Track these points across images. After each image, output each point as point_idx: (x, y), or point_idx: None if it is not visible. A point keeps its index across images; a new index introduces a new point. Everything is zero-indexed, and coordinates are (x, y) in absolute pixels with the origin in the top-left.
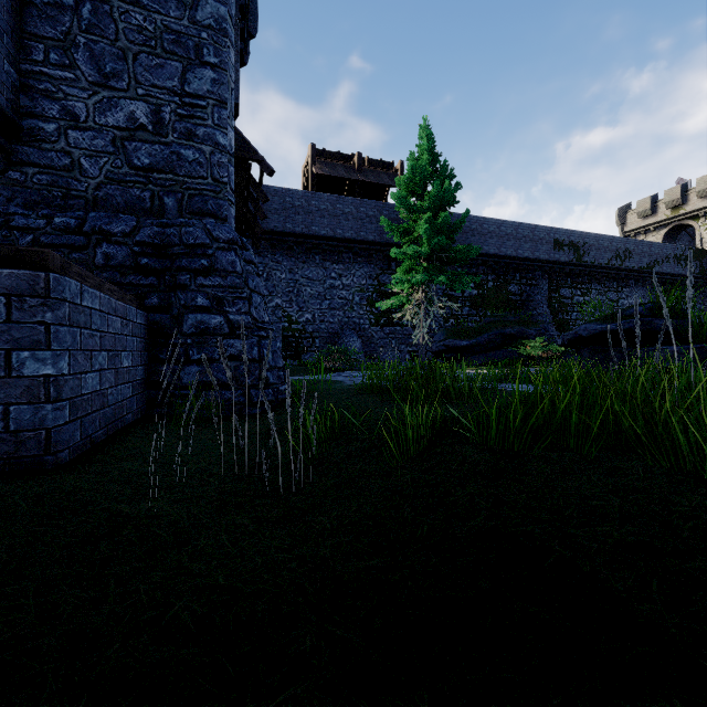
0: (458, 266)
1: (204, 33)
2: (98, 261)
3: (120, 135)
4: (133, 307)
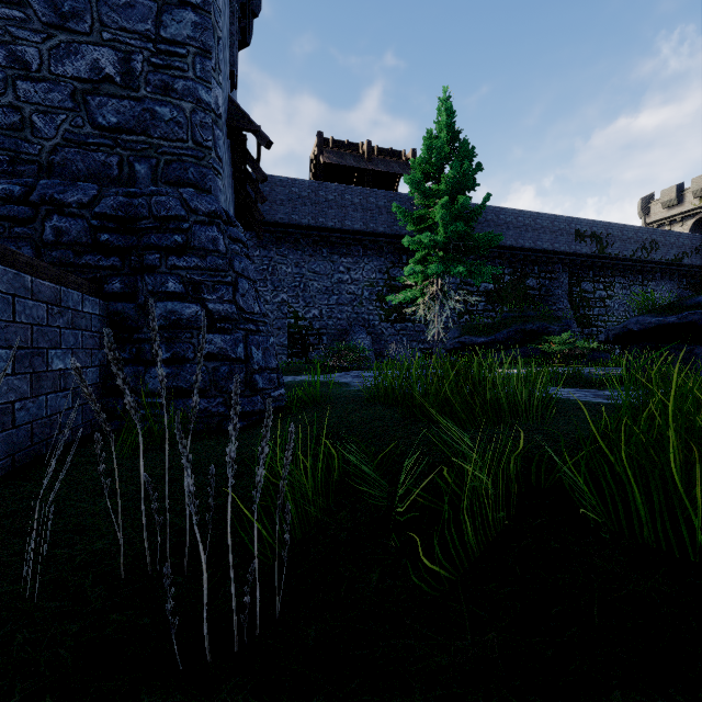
0: (473, 259)
1: None
2: (47, 237)
3: (82, 88)
4: (75, 291)
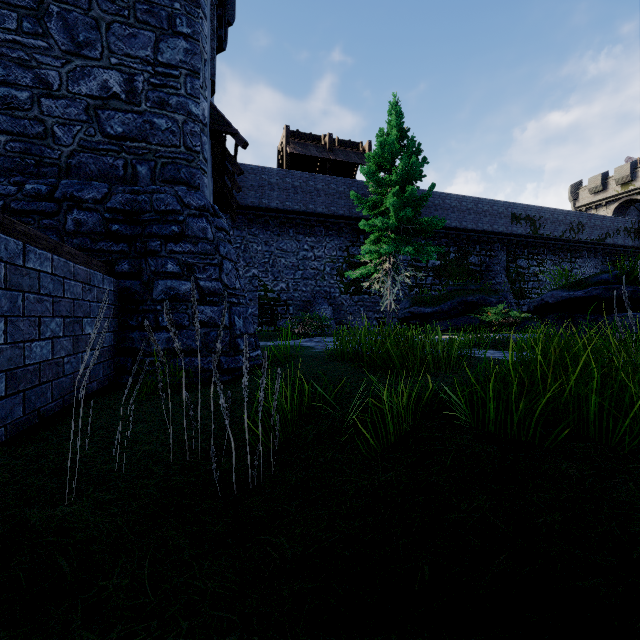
0: (422, 239)
1: (177, 4)
2: (69, 227)
3: (94, 103)
4: (98, 272)
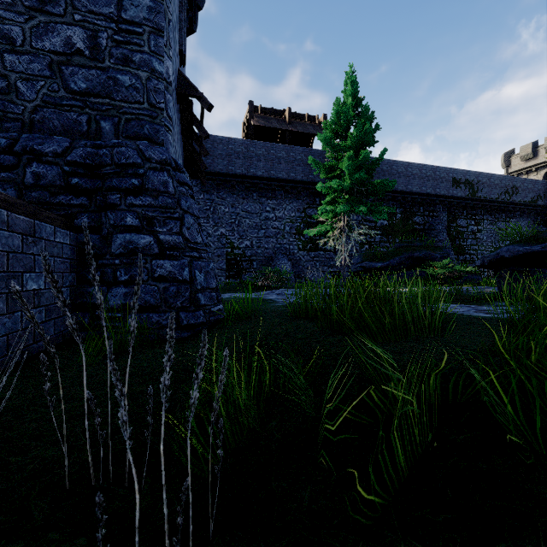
0: (372, 201)
1: None
2: (27, 180)
3: (57, 59)
4: (47, 224)
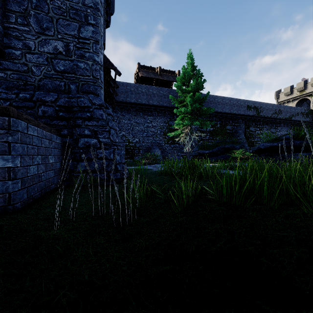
0: (204, 117)
1: (89, 10)
2: (39, 114)
3: (50, 56)
4: (54, 135)
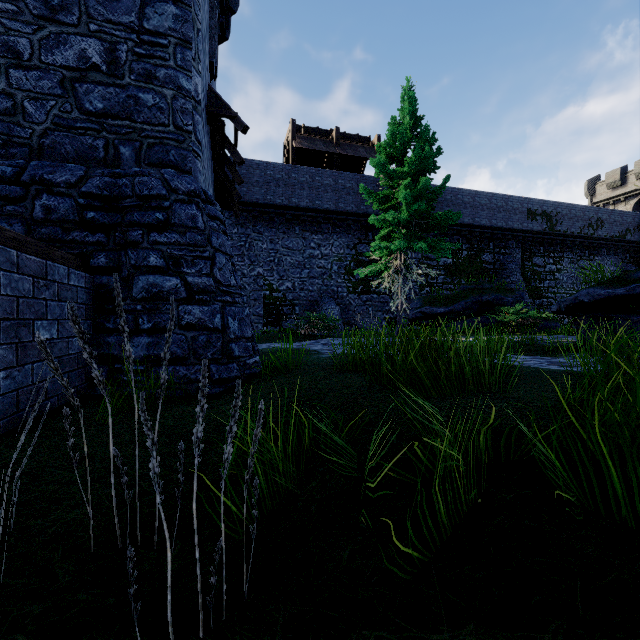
0: (433, 236)
1: None
2: (37, 214)
3: (70, 75)
4: (61, 265)
